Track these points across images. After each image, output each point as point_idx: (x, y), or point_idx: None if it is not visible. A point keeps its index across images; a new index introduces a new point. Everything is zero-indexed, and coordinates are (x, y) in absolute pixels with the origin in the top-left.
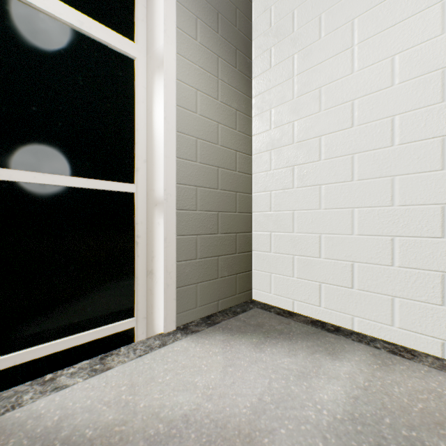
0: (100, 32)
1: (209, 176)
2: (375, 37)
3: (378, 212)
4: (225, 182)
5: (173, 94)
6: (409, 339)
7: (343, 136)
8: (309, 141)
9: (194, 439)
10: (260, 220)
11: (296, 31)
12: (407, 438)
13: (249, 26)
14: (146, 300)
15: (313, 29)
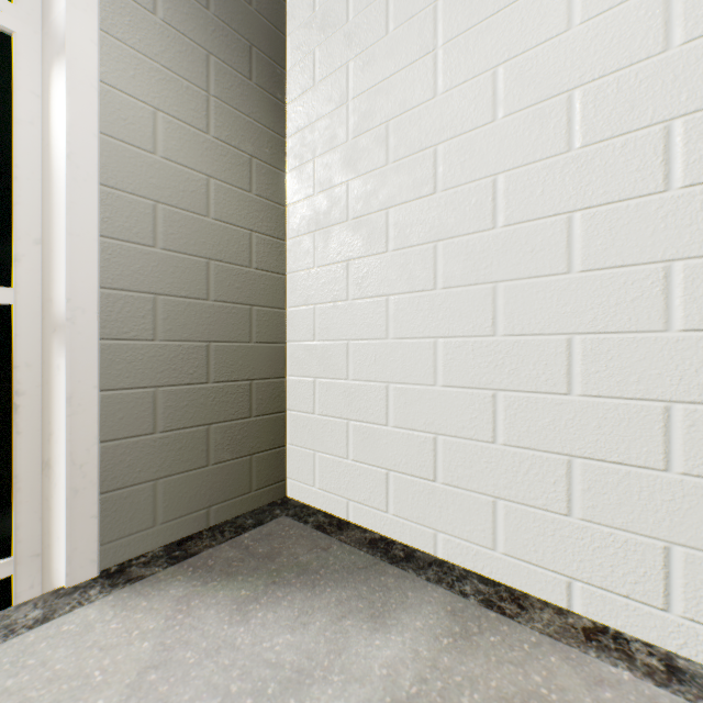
0: None
1: (187, 275)
2: (469, 34)
3: (474, 346)
4: (226, 288)
5: (92, 110)
6: (519, 575)
7: (421, 209)
8: (371, 217)
9: None
10: (299, 356)
11: (352, 20)
12: None
13: (281, 8)
14: (41, 518)
15: (377, 17)
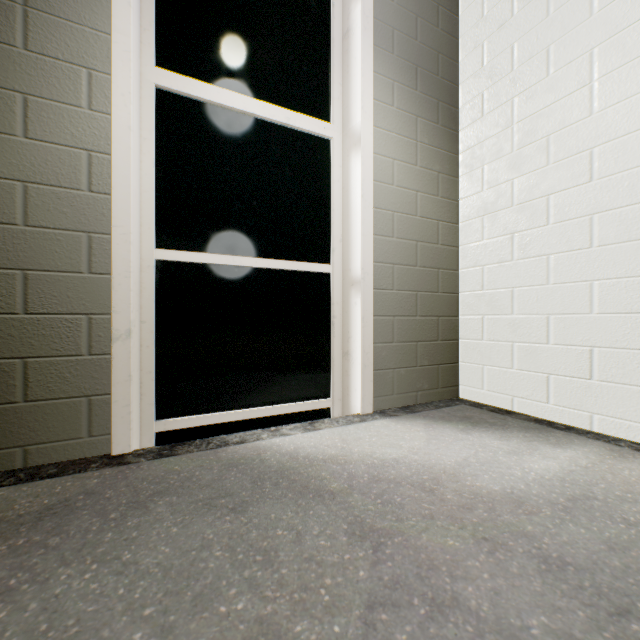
0: (302, 122)
1: (406, 252)
2: (622, 69)
3: (626, 284)
4: (425, 258)
5: (370, 170)
6: None
7: (578, 193)
8: (532, 203)
9: (404, 469)
10: (468, 302)
11: (516, 70)
12: (618, 496)
13: (455, 68)
14: (341, 382)
15: (538, 65)
